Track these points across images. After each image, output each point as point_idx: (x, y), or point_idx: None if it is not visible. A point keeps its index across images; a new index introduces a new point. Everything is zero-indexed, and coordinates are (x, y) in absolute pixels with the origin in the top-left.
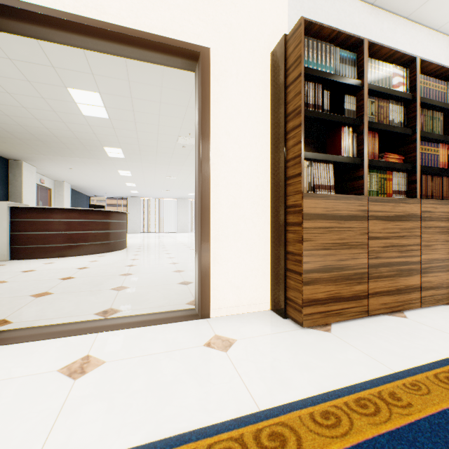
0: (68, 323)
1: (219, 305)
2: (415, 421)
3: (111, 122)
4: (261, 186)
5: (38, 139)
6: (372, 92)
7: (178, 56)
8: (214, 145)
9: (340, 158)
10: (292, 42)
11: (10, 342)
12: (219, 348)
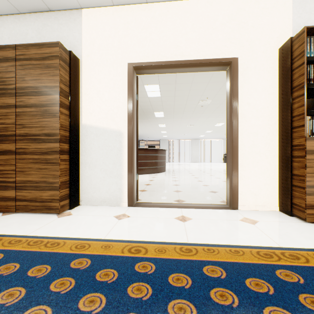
0: (164, 203)
1: (243, 203)
2: None
3: (161, 98)
4: (271, 133)
5: None
6: None
7: (218, 66)
8: (239, 112)
9: None
10: (297, 42)
11: (147, 206)
12: (249, 222)
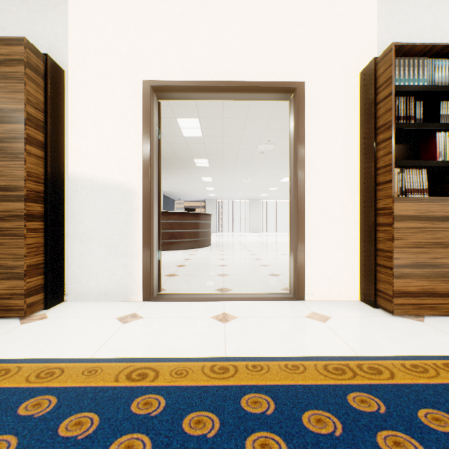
0: (200, 293)
1: (311, 291)
2: None
3: (203, 139)
4: (350, 192)
5: None
6: None
7: (277, 92)
8: (307, 160)
9: (434, 162)
10: (382, 64)
11: (173, 300)
12: (318, 320)
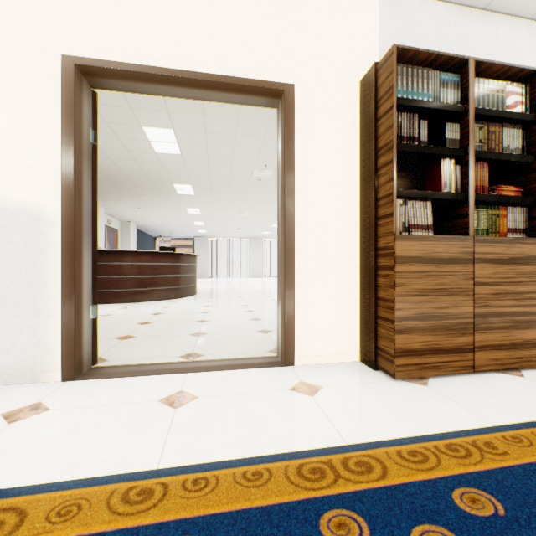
0: (157, 363)
1: (303, 353)
2: (508, 466)
3: (182, 158)
4: (349, 227)
5: (109, 179)
6: (481, 117)
7: (261, 95)
8: (298, 185)
9: (440, 194)
10: (384, 71)
11: (112, 376)
12: (305, 392)
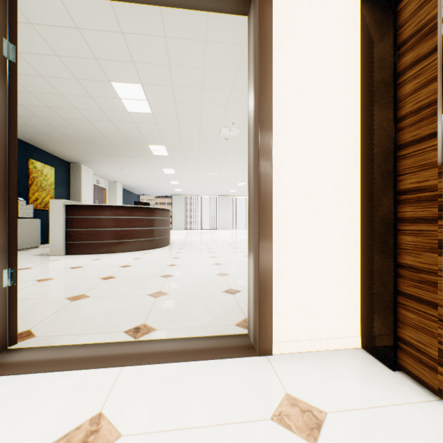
0: (91, 344)
1: (284, 337)
2: None
3: (154, 117)
4: (346, 165)
5: (91, 141)
6: None
7: None
8: (277, 107)
9: None
10: None
11: (18, 371)
12: (299, 430)
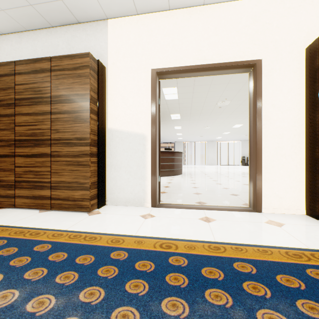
0: (186, 204)
1: (267, 206)
2: None
3: (178, 100)
4: (297, 135)
5: None
6: None
7: (241, 68)
8: (264, 114)
9: None
10: None
11: (170, 207)
12: (274, 225)
